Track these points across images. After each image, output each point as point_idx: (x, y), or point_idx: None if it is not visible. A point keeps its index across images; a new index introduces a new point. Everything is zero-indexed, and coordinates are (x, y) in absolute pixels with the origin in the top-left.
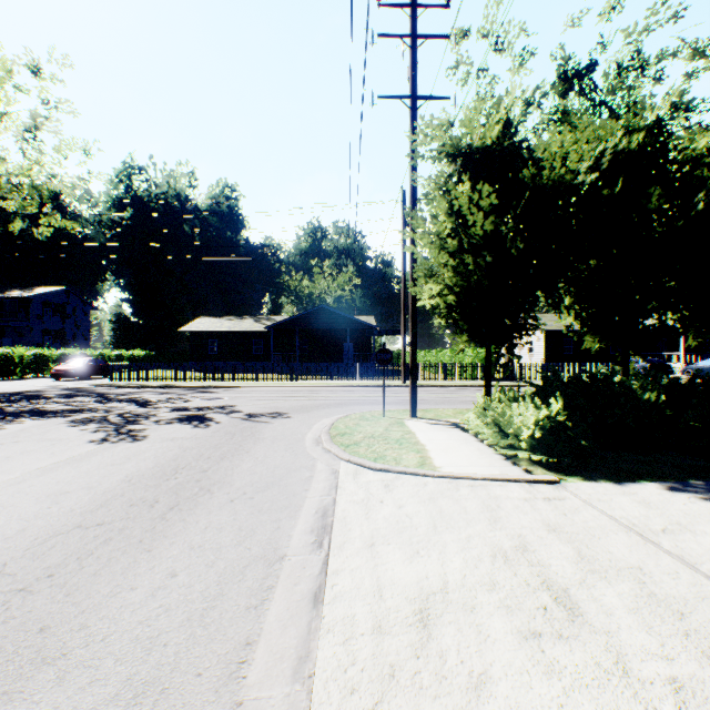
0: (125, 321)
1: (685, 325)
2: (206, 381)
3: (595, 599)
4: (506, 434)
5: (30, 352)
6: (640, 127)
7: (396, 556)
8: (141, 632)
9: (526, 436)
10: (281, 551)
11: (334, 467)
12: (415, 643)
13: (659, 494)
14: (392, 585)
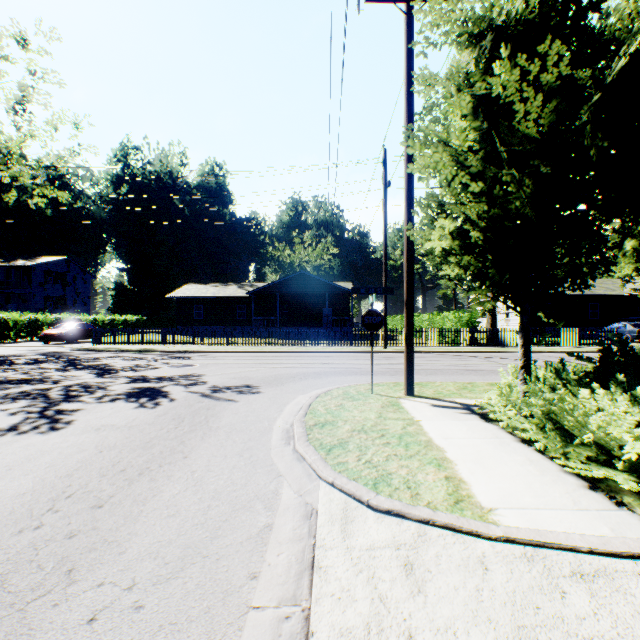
0: (122, 288)
1: None
2: (186, 345)
3: None
4: (567, 435)
5: (24, 316)
6: None
7: None
8: None
9: (635, 454)
10: None
11: (308, 499)
12: None
13: None
14: None
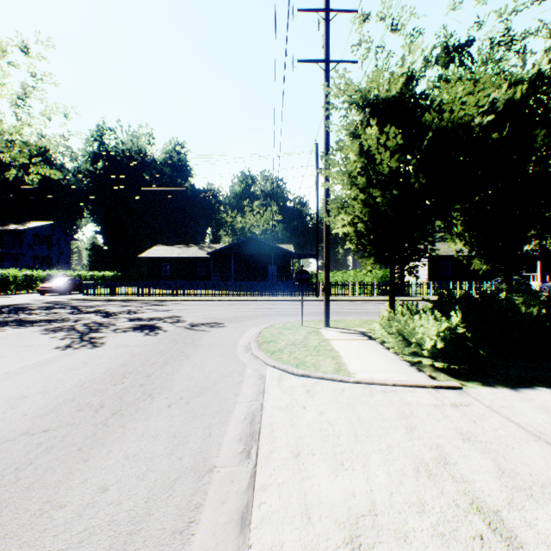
0: (98, 249)
1: None
2: (160, 296)
3: (529, 525)
4: (409, 342)
5: (22, 273)
6: (524, 79)
7: (321, 468)
8: None
9: (429, 346)
10: (210, 462)
11: (261, 372)
12: None
13: None
14: (319, 504)
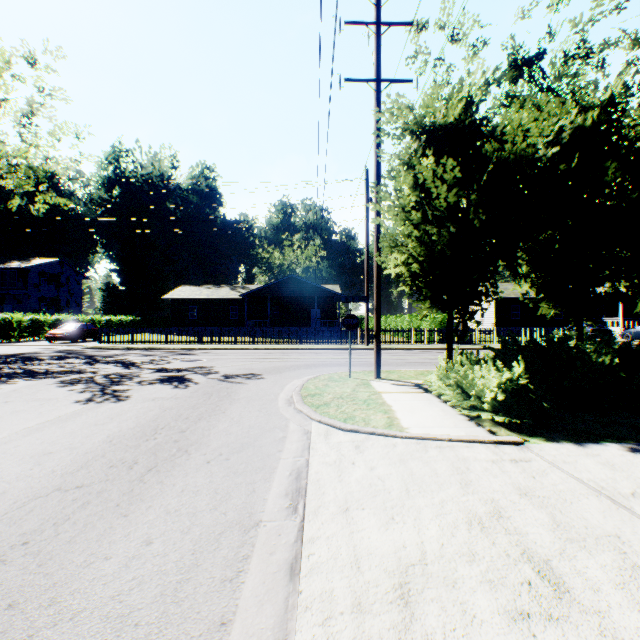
0: (114, 289)
1: (637, 292)
2: (187, 343)
3: (578, 572)
4: (468, 395)
5: (27, 317)
6: (595, 104)
7: (371, 522)
8: (112, 610)
9: (489, 398)
10: (256, 517)
11: (306, 427)
12: (398, 625)
13: (621, 455)
14: (369, 555)
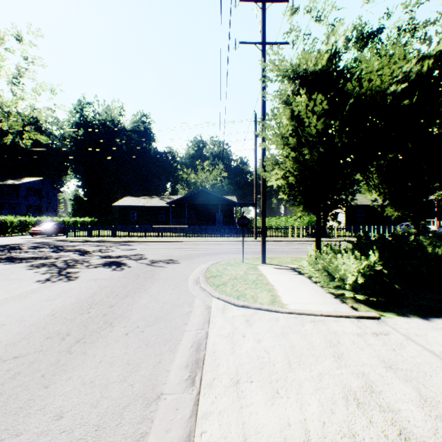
0: (80, 199)
1: None
2: (128, 237)
3: None
4: (333, 277)
5: (17, 219)
6: (430, 54)
7: (258, 396)
8: None
9: (351, 281)
10: (158, 389)
11: (207, 303)
12: None
13: None
14: (256, 434)
